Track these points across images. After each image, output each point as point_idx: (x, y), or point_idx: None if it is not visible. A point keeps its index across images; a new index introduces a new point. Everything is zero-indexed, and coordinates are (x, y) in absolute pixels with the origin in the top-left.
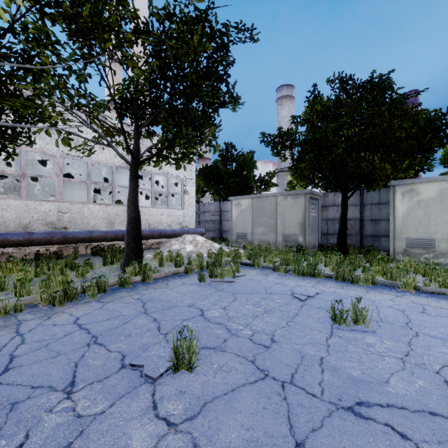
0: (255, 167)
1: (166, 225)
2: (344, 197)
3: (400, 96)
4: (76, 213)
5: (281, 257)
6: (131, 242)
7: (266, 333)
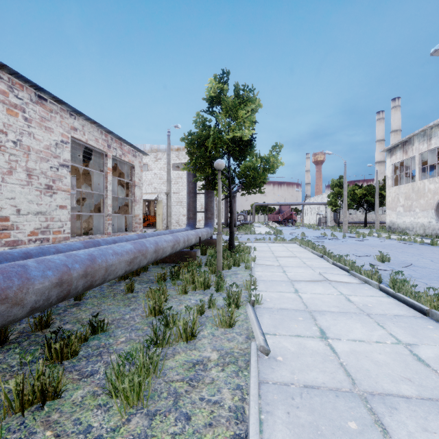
0: None
1: None
2: None
3: None
4: (379, 217)
5: None
6: None
7: None
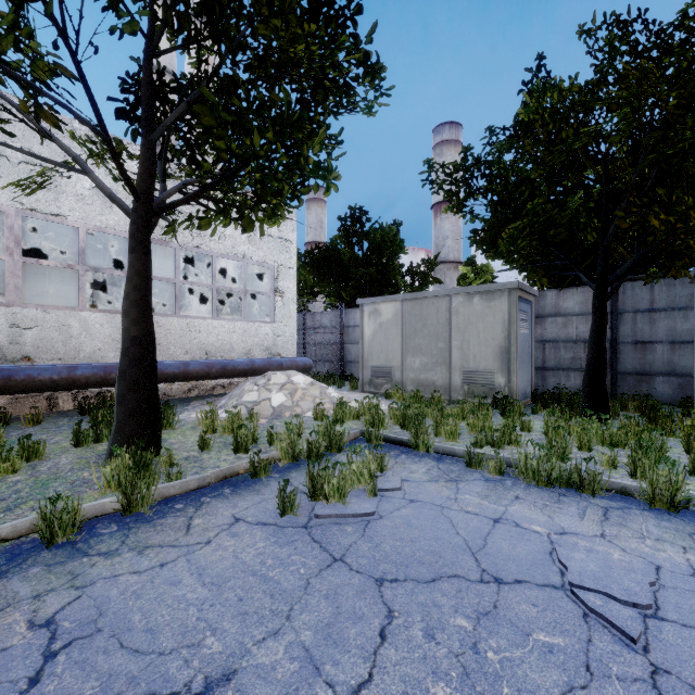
0: (402, 250)
1: (241, 352)
2: (600, 294)
3: None
4: (52, 328)
5: (471, 423)
6: (127, 396)
7: None
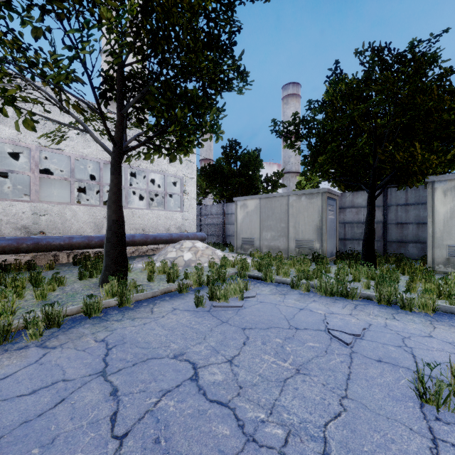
0: (261, 166)
1: (163, 229)
2: (371, 195)
3: (446, 71)
4: (56, 215)
5: (297, 268)
6: (111, 251)
7: (310, 435)
